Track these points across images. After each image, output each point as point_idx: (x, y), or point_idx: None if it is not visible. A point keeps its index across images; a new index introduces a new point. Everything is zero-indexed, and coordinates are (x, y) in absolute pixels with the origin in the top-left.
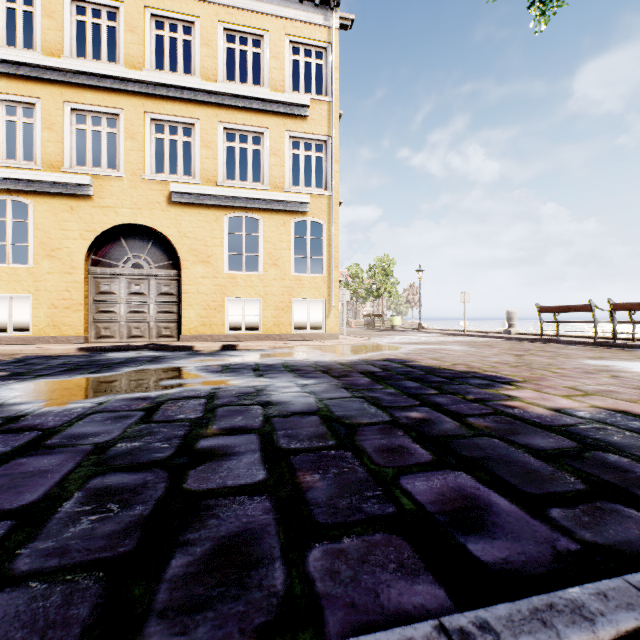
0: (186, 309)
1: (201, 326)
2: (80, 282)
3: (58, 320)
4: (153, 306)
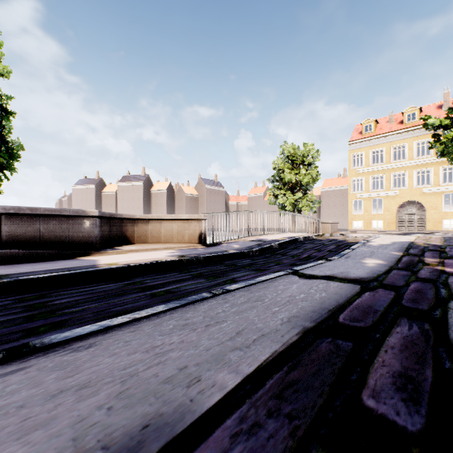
0: (427, 223)
1: (433, 228)
2: (394, 217)
3: (389, 226)
4: (415, 222)
